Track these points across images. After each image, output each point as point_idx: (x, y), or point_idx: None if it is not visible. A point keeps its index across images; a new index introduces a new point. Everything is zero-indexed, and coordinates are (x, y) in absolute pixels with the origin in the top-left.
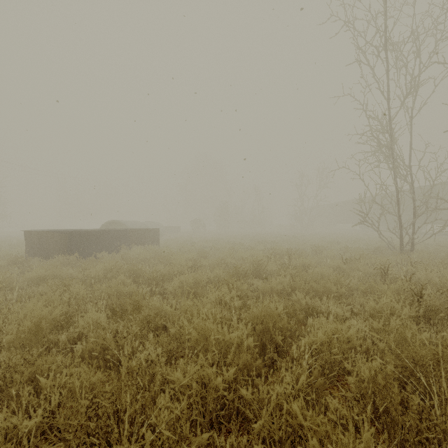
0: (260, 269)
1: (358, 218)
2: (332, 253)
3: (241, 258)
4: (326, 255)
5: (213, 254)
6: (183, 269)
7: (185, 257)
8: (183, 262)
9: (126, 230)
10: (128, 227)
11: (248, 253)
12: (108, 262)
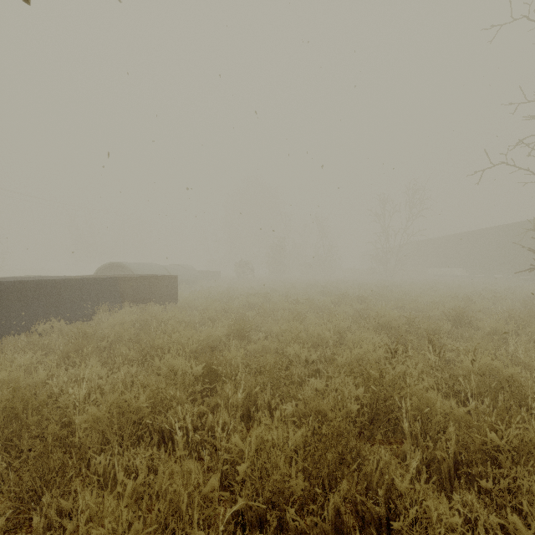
0: (386, 396)
1: (464, 259)
2: (503, 329)
3: (318, 340)
4: (476, 327)
5: (260, 323)
6: (168, 396)
7: (187, 352)
8: (179, 368)
9: (113, 279)
10: (135, 272)
11: (332, 330)
12: (1, 362)
